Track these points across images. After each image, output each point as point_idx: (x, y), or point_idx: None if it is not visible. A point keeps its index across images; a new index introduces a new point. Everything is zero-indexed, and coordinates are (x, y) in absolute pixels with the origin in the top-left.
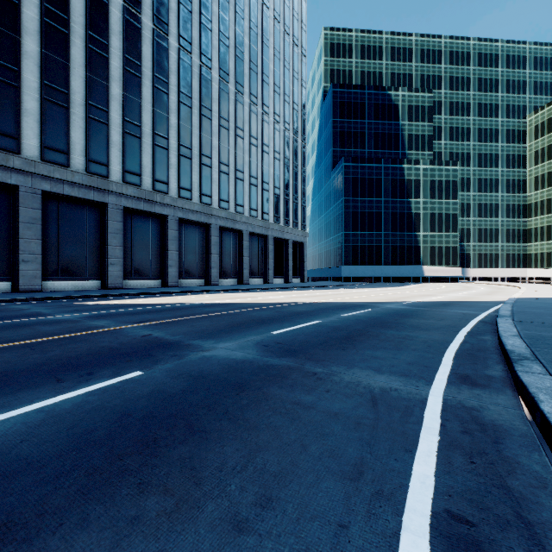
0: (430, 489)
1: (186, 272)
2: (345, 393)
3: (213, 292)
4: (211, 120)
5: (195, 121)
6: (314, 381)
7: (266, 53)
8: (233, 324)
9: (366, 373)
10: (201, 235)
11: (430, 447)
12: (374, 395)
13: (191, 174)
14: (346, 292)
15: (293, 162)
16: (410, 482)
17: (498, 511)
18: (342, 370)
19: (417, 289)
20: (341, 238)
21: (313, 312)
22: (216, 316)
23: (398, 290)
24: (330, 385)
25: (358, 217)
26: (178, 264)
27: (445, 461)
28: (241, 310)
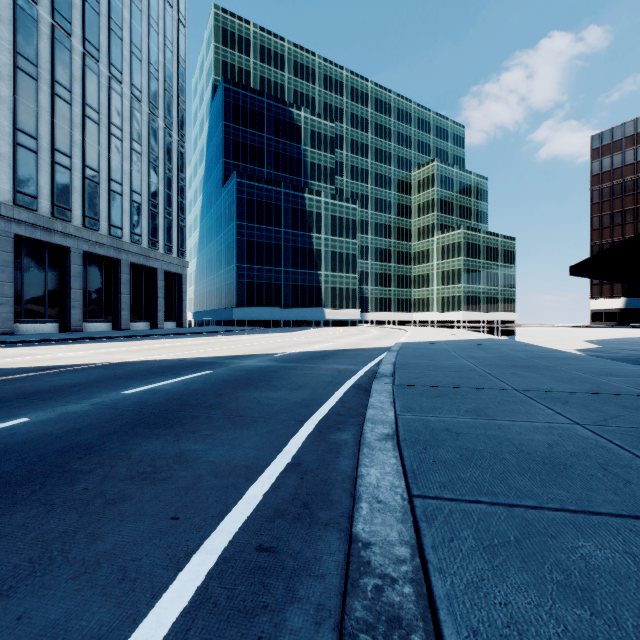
0: None
1: None
2: None
3: None
4: None
5: None
6: None
7: None
8: None
9: None
10: None
11: None
12: None
13: None
14: (217, 341)
15: (165, 163)
16: None
17: None
18: None
19: (312, 334)
20: (234, 272)
21: (70, 389)
22: None
23: (289, 336)
24: None
25: (254, 248)
26: None
27: None
28: None
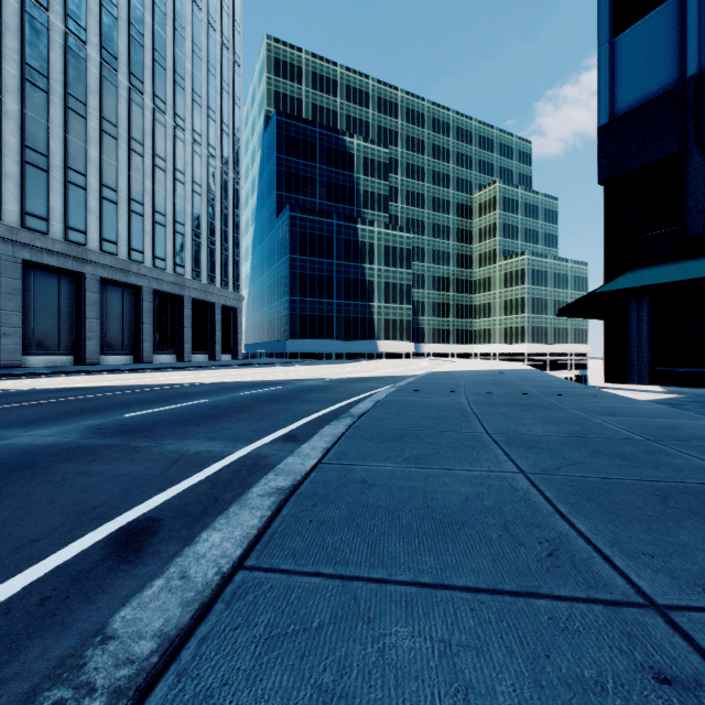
0: (150, 508)
1: (39, 345)
2: (151, 459)
3: (82, 374)
4: (86, 119)
5: (55, 114)
6: (126, 454)
7: (181, 46)
8: (75, 410)
9: (198, 441)
10: (68, 288)
11: (187, 484)
12: (182, 457)
13: (47, 195)
14: (277, 370)
15: (222, 201)
16: (137, 507)
17: (192, 510)
18: (173, 442)
19: (362, 365)
20: (287, 305)
21: (207, 392)
22: (56, 403)
23: (340, 367)
24: (142, 455)
25: (306, 281)
26: (21, 332)
27: (189, 491)
28: (105, 394)
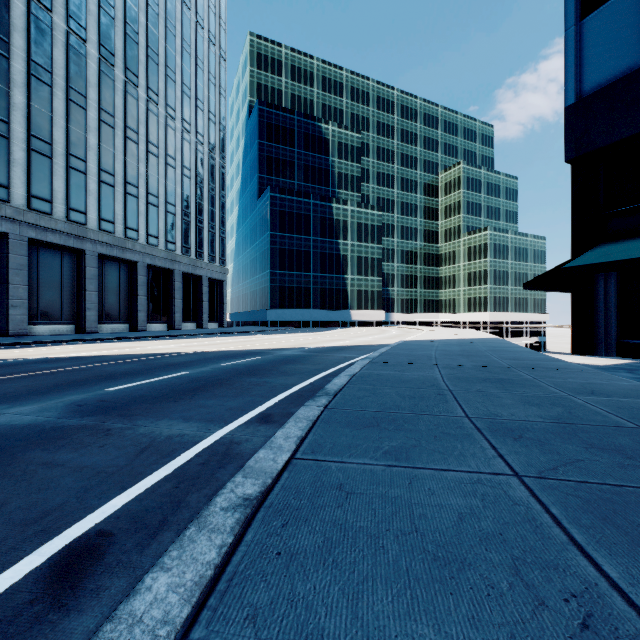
0: (105, 516)
1: (43, 316)
2: (121, 446)
3: (80, 343)
4: (86, 110)
5: (58, 106)
6: (97, 438)
7: (172, 43)
8: (62, 383)
9: (172, 422)
10: (69, 264)
11: (151, 481)
12: (153, 443)
13: (50, 179)
14: (258, 339)
15: (209, 183)
16: (91, 514)
17: (149, 520)
18: (147, 423)
19: (337, 334)
20: (268, 277)
21: (191, 363)
22: (47, 374)
23: (316, 335)
24: (113, 440)
25: (286, 255)
26: (27, 303)
27: (151, 490)
28: (95, 365)
